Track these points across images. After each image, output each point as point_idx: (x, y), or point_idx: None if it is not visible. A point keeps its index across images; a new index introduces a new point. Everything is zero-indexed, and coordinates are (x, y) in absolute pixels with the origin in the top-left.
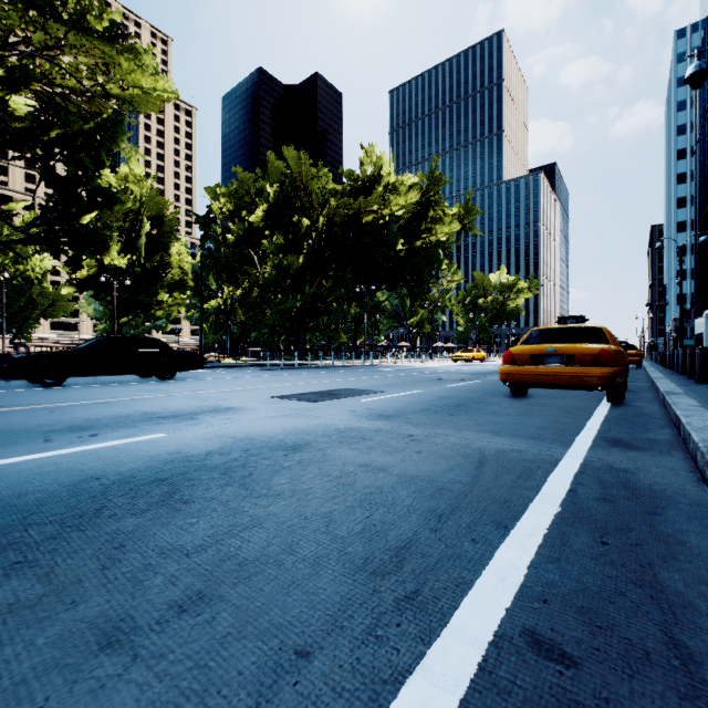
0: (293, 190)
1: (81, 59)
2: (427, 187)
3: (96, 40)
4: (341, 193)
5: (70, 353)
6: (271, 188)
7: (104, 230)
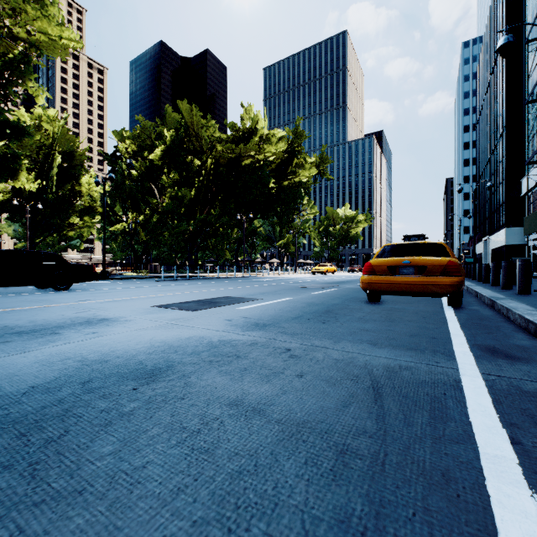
0: (187, 136)
1: None
2: (292, 140)
3: None
4: (225, 140)
5: None
6: (168, 133)
7: (14, 159)
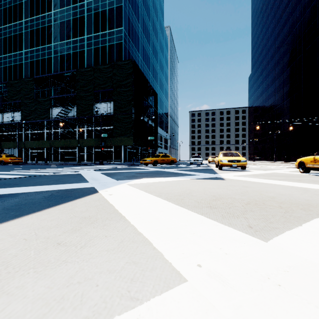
0: None
1: None
2: None
3: None
4: None
5: None
6: None
7: None
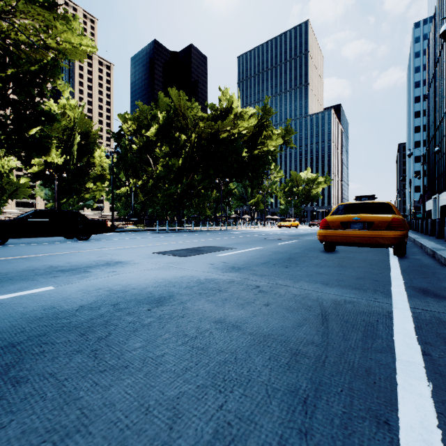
0: (175, 116)
1: (29, 22)
2: (262, 116)
3: (38, 8)
4: (206, 118)
5: (10, 221)
6: (161, 114)
7: (47, 139)
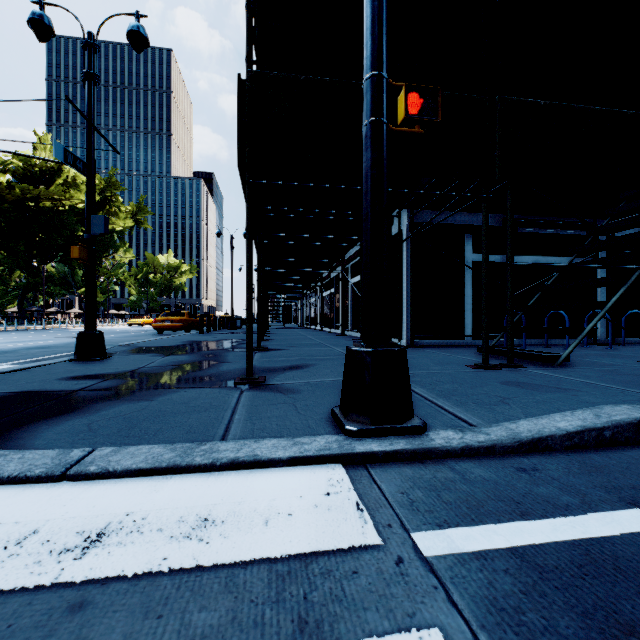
0: None
1: None
2: (105, 188)
3: None
4: (13, 171)
5: None
6: None
7: None
